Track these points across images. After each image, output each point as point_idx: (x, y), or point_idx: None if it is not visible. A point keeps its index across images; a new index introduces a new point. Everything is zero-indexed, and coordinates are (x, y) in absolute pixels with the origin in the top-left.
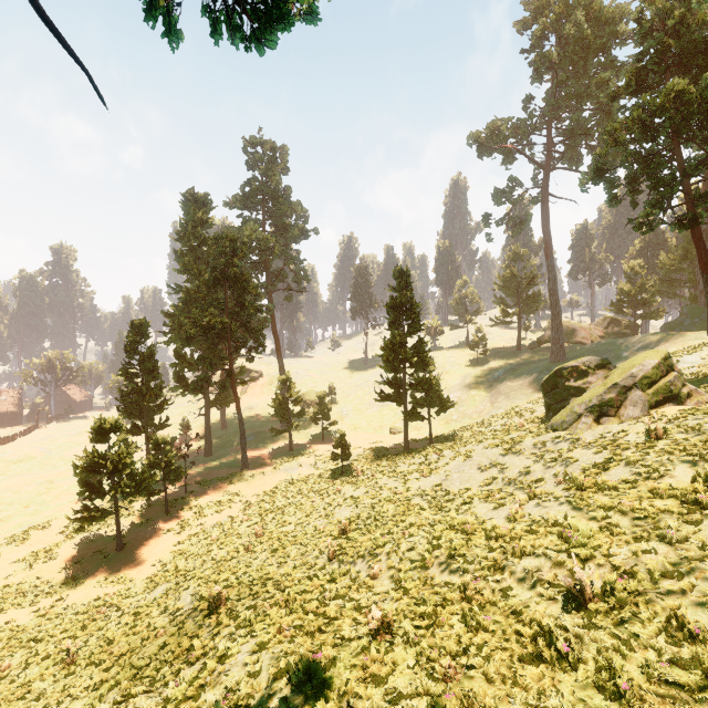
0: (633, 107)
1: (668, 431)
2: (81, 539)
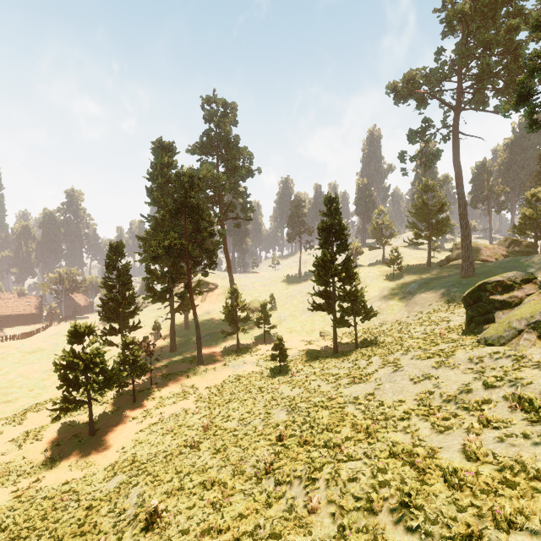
0: None
1: None
2: (63, 423)
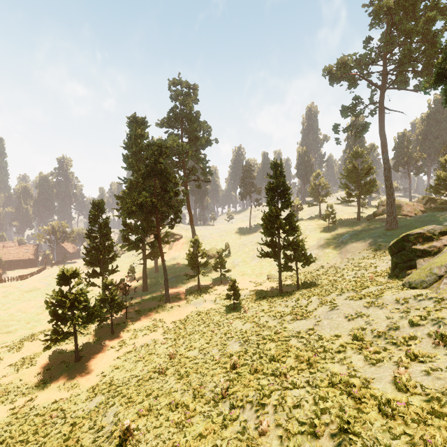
0: None
1: None
2: (54, 350)
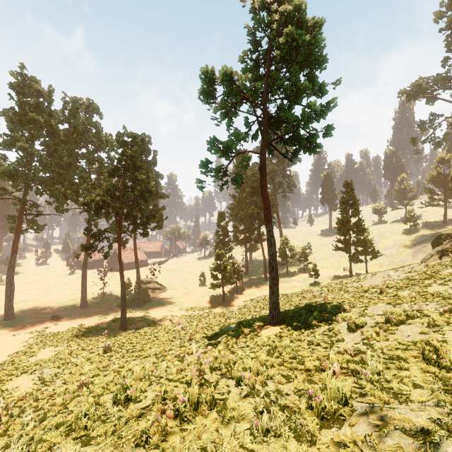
0: None
1: None
2: (208, 296)
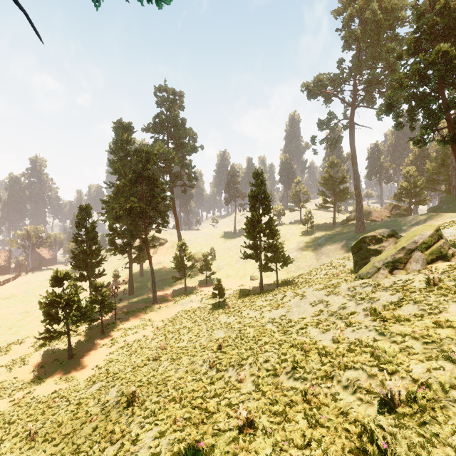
0: (412, 63)
1: (441, 280)
2: (45, 351)
